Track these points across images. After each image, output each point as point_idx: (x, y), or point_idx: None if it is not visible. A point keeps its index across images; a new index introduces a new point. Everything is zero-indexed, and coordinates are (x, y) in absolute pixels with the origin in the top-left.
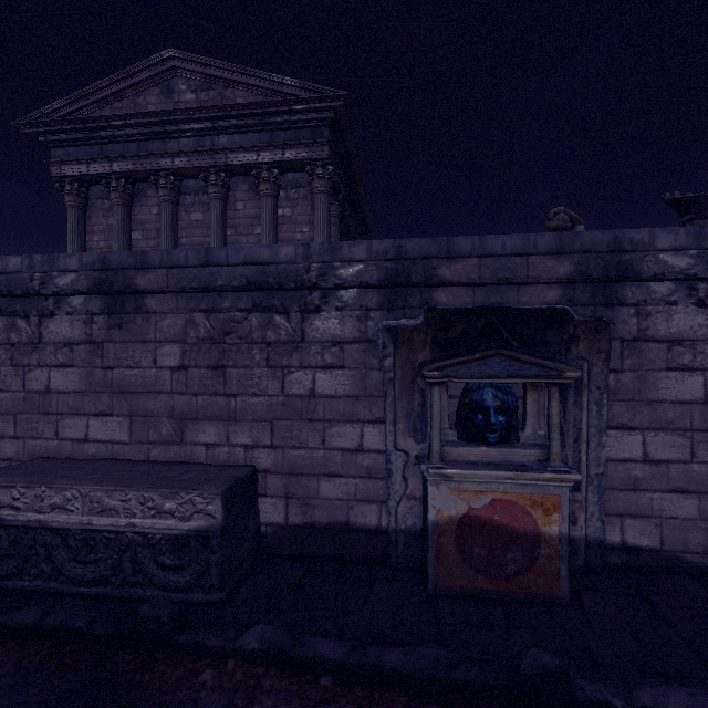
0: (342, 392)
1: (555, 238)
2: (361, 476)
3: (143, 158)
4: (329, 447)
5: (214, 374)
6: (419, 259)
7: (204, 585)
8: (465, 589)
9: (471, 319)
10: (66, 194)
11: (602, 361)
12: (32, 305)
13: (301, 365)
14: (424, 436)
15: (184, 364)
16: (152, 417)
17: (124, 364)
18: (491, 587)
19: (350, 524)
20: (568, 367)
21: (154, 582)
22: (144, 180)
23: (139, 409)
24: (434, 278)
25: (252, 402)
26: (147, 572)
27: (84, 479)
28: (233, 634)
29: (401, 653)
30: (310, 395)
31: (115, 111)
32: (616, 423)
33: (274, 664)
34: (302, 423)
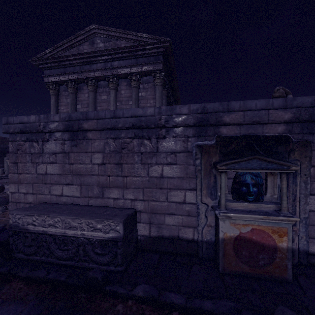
0: (175, 175)
1: (283, 101)
2: (184, 215)
3: (81, 73)
4: (169, 201)
5: (117, 167)
6: (213, 112)
7: (114, 263)
8: (237, 271)
9: (239, 141)
10: (50, 89)
11: (307, 161)
12: (39, 137)
13: (156, 163)
14: (215, 197)
15: (103, 162)
16: (90, 186)
17: (78, 162)
18: (251, 271)
19: (179, 237)
20: (292, 164)
21: (92, 260)
22: (82, 82)
23: (84, 182)
24: (220, 121)
25: (134, 179)
26: (90, 256)
27: (62, 213)
28: (130, 287)
29: (211, 303)
30: (160, 177)
31: (70, 53)
32: (314, 192)
33: (150, 303)
34: (157, 189)
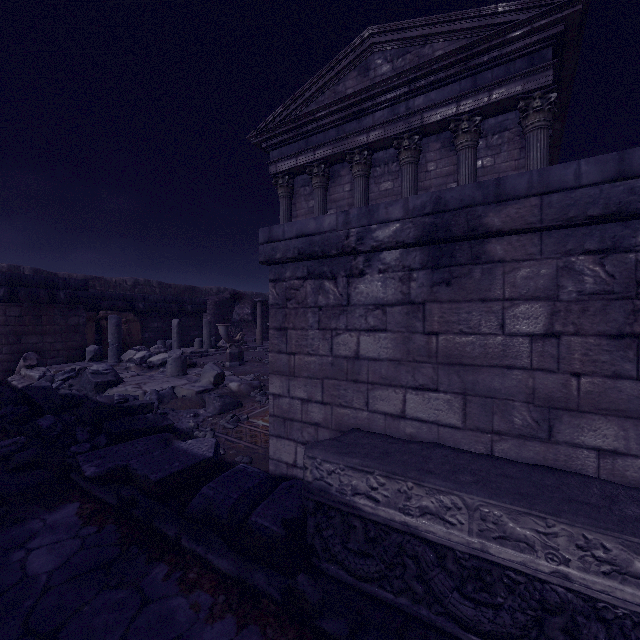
0: None
1: None
2: None
3: (341, 141)
4: None
5: (612, 346)
6: None
7: None
8: None
9: None
10: (279, 187)
11: None
12: (339, 266)
13: None
14: None
15: (553, 330)
16: (496, 399)
17: (453, 329)
18: None
19: None
20: None
21: None
22: (338, 162)
23: (477, 387)
24: None
25: None
26: None
27: (461, 482)
28: None
29: None
30: None
31: (318, 104)
32: None
33: None
34: None
